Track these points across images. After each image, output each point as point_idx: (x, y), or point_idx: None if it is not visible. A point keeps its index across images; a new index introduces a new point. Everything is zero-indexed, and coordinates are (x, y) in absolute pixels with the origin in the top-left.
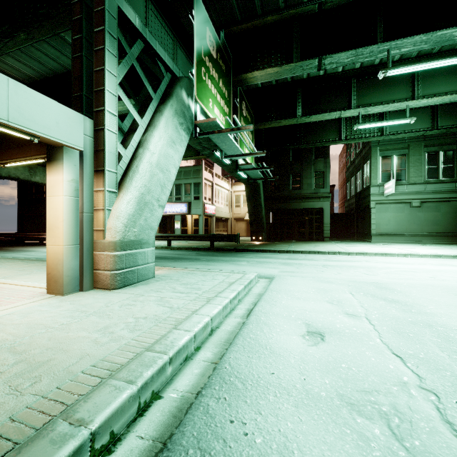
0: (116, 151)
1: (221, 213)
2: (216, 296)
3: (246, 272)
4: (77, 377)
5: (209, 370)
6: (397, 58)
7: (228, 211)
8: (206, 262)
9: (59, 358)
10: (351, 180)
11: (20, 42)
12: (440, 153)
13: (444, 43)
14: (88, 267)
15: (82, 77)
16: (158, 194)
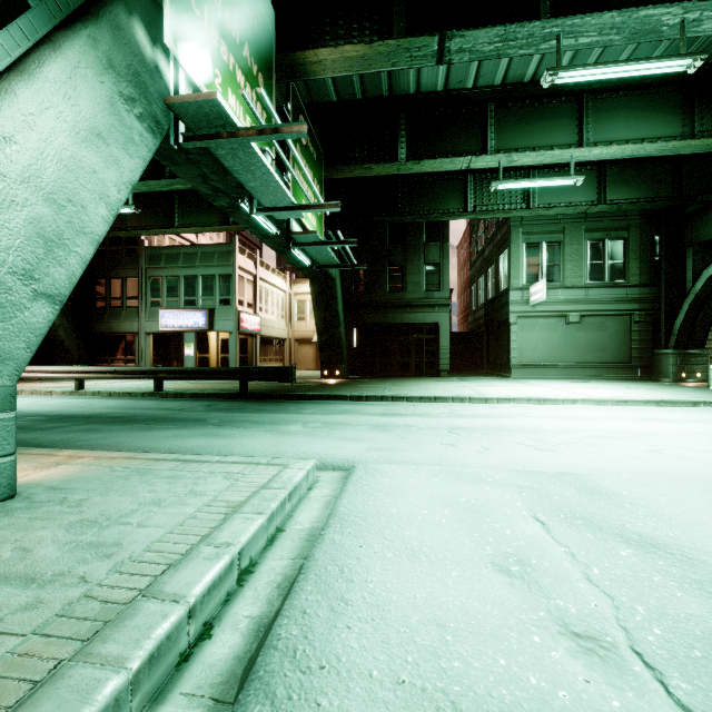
0: None
1: (272, 329)
2: (145, 593)
3: (289, 460)
4: None
5: None
6: None
7: (284, 327)
8: (214, 428)
9: None
10: (479, 281)
11: None
12: (607, 243)
13: (645, 38)
14: None
15: None
16: (30, 261)
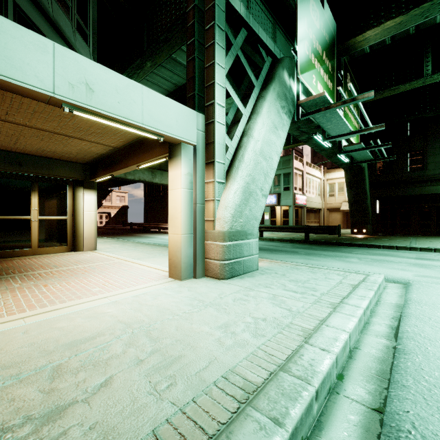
0: (223, 142)
1: (312, 203)
2: (342, 302)
3: (367, 272)
4: (211, 390)
5: (373, 422)
6: None
7: (320, 201)
8: (305, 256)
9: (188, 355)
10: None
11: (147, 70)
12: None
13: None
14: (200, 255)
15: (195, 77)
16: (261, 183)
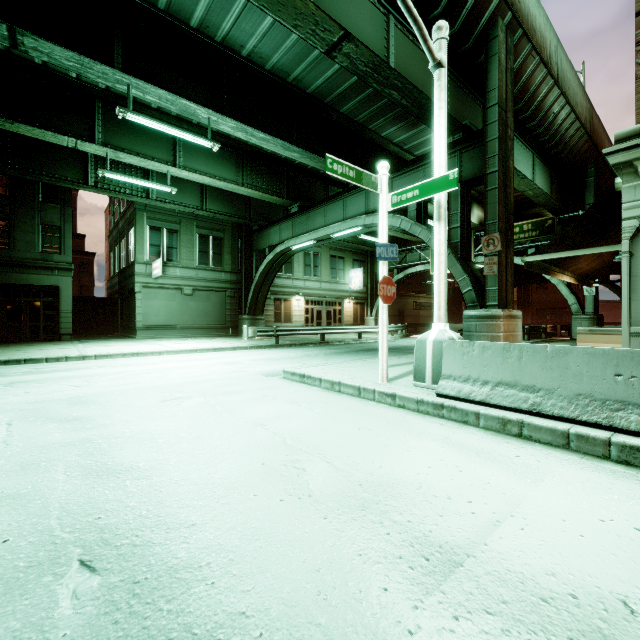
0: None
1: None
2: None
3: None
4: None
5: None
6: (156, 106)
7: None
8: None
9: None
10: (115, 250)
11: None
12: (211, 239)
13: (191, 117)
14: None
15: None
16: None
